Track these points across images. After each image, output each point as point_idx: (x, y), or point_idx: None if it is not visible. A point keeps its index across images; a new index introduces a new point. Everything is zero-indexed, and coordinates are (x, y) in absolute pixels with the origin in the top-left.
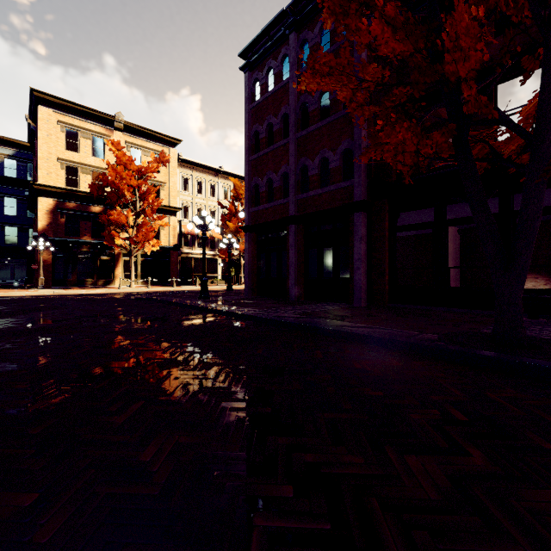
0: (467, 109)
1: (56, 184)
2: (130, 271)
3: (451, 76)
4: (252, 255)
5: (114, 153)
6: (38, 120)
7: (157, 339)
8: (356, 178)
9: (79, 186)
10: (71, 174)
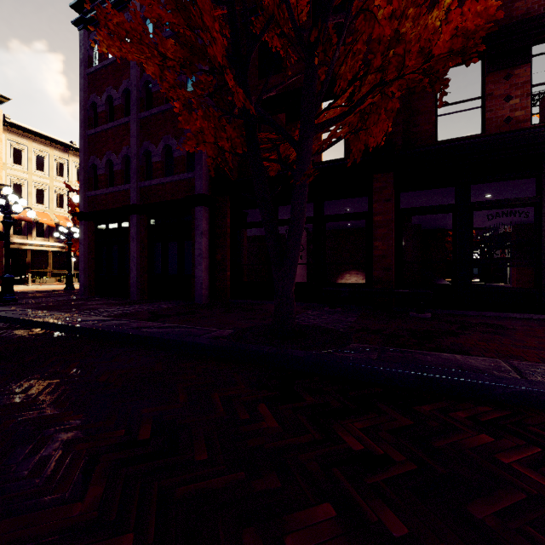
0: (237, 102)
1: None
2: None
3: (215, 61)
4: (89, 247)
5: None
6: None
7: None
8: (198, 171)
9: None
10: None
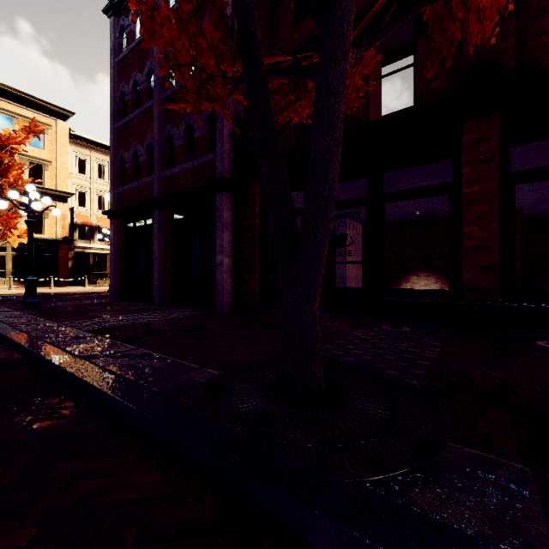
0: None
1: None
2: None
3: None
4: (119, 247)
5: None
6: None
7: None
8: (219, 149)
9: None
10: None
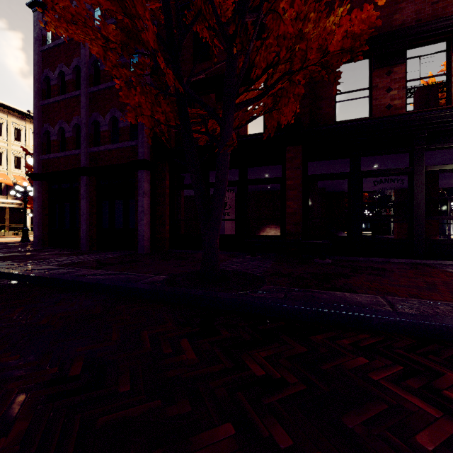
0: (168, 82)
1: None
2: None
3: (148, 46)
4: (43, 204)
5: None
6: None
7: None
8: (140, 139)
9: None
10: None
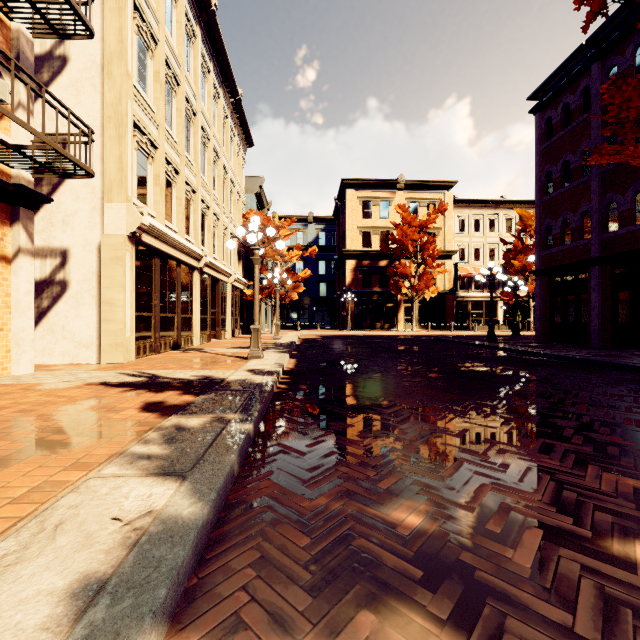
0: None
1: (356, 248)
2: (412, 316)
3: None
4: (544, 299)
5: (401, 215)
6: (345, 202)
7: (470, 359)
8: None
9: (371, 246)
10: (366, 237)
